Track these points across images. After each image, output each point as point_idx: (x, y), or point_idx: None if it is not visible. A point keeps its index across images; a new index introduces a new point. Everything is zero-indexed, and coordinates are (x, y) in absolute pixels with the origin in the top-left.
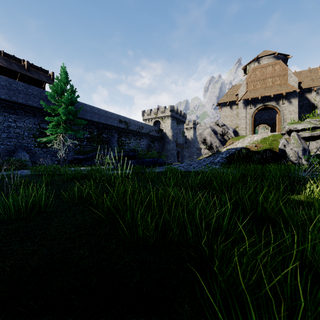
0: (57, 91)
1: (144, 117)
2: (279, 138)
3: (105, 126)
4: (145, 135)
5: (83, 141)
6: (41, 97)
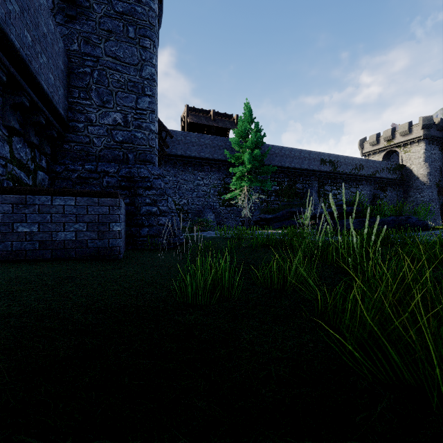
0: (241, 135)
1: (363, 149)
2: None
3: (299, 172)
4: (367, 179)
5: (270, 196)
6: (225, 147)
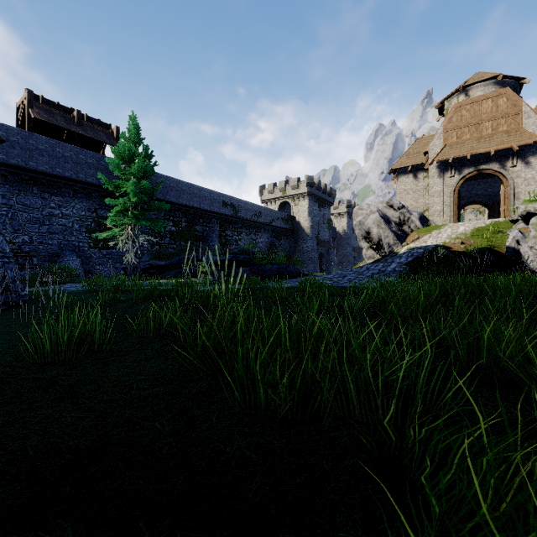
0: (123, 157)
1: (263, 196)
2: (507, 229)
3: (199, 213)
4: (265, 227)
5: (164, 238)
6: (99, 167)
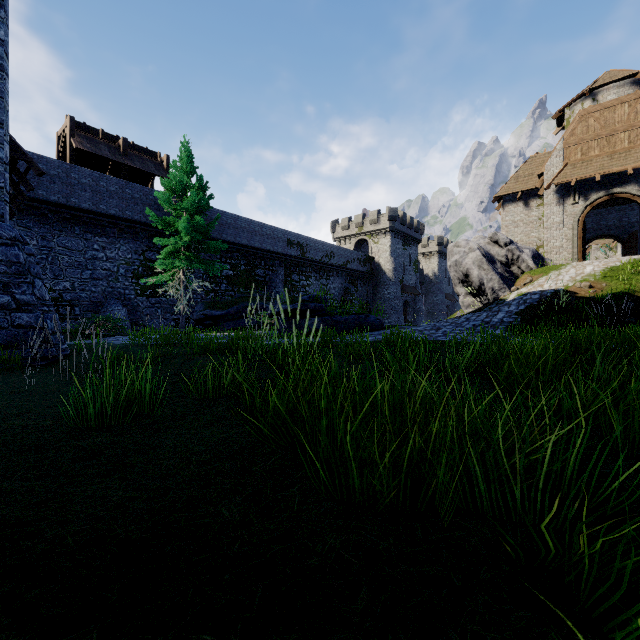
0: (174, 189)
1: (335, 233)
2: None
3: (260, 254)
4: (338, 270)
5: (220, 284)
6: (147, 202)
